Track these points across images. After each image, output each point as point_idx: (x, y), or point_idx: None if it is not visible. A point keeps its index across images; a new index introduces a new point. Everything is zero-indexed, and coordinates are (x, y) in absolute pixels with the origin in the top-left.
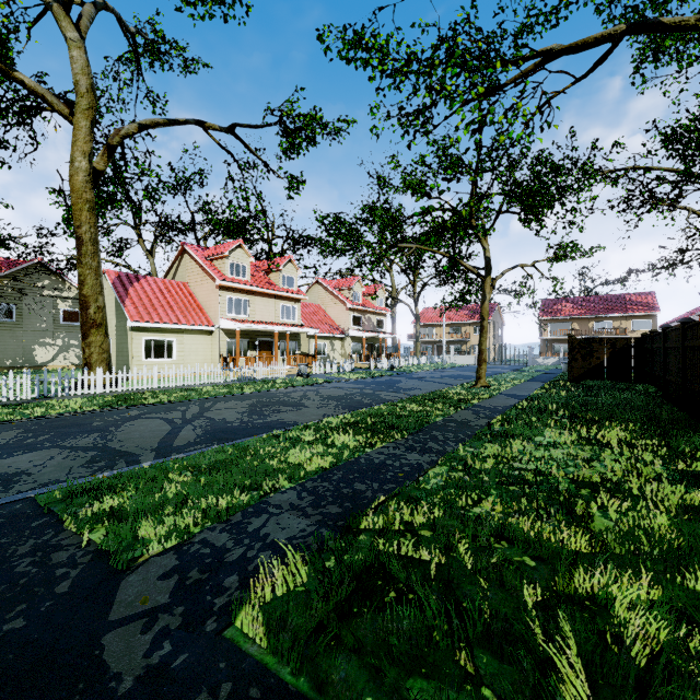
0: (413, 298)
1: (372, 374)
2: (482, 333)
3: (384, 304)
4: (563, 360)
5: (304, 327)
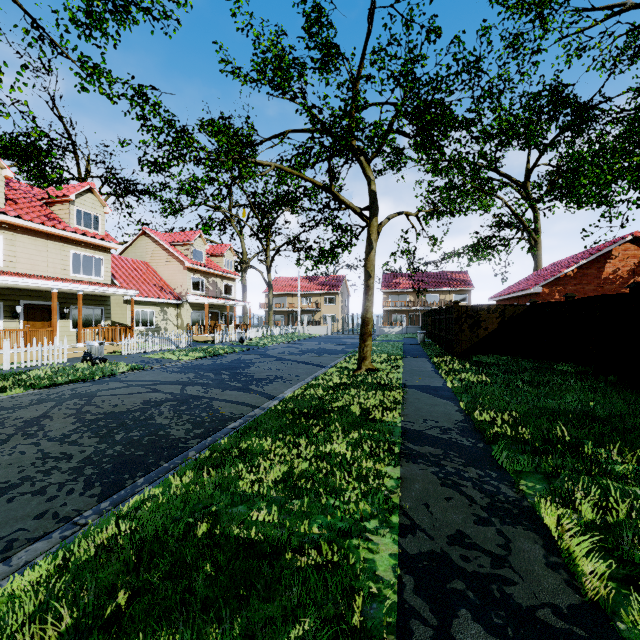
0: (266, 263)
1: (213, 352)
2: (368, 295)
3: (233, 267)
4: (406, 329)
5: (111, 286)
